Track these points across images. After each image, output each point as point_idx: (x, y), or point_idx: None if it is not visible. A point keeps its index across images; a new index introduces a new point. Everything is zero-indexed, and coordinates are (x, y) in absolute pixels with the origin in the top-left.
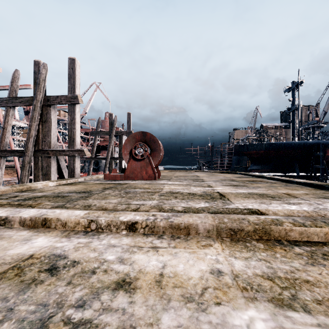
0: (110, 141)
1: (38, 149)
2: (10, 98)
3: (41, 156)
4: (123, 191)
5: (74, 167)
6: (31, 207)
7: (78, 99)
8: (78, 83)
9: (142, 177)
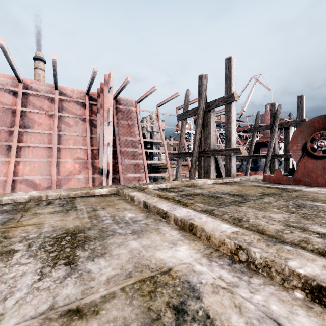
0: (271, 135)
1: (201, 151)
2: (184, 112)
3: (203, 156)
4: (291, 202)
5: (230, 166)
6: (185, 206)
7: (234, 97)
8: (234, 80)
9: (325, 183)
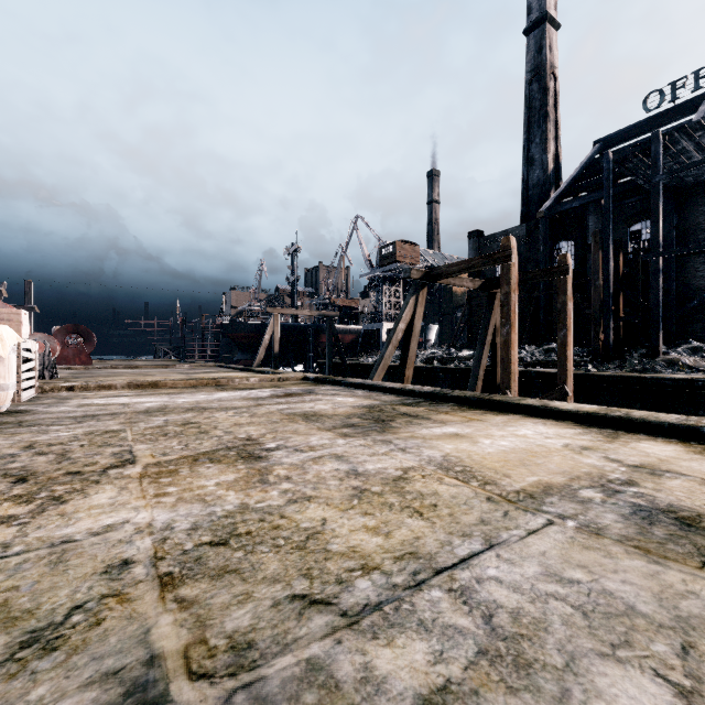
0: None
1: None
2: None
3: None
4: None
5: None
6: None
7: (2, 293)
8: None
9: (75, 363)
